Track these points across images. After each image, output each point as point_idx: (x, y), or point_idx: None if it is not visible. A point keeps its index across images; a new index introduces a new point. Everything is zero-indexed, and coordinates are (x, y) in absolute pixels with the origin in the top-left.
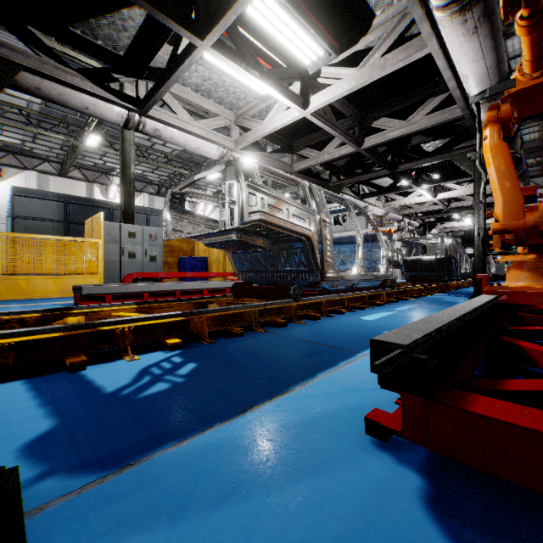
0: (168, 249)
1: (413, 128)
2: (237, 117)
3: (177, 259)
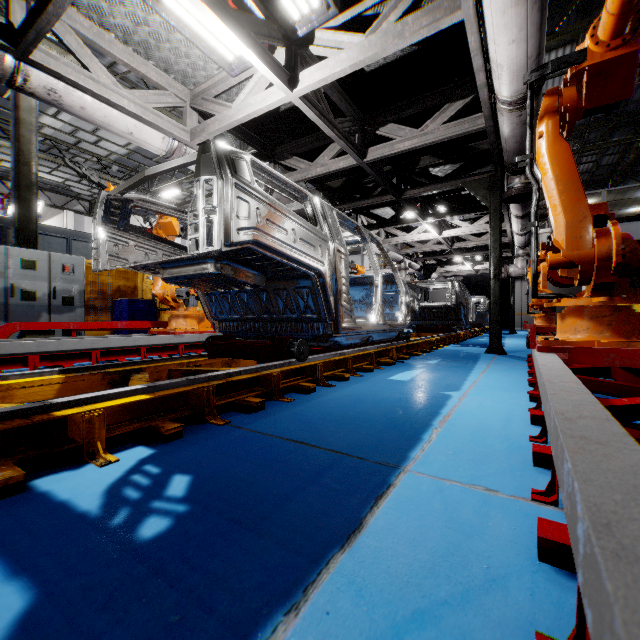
0: (95, 288)
1: (428, 139)
2: (193, 97)
3: (110, 302)
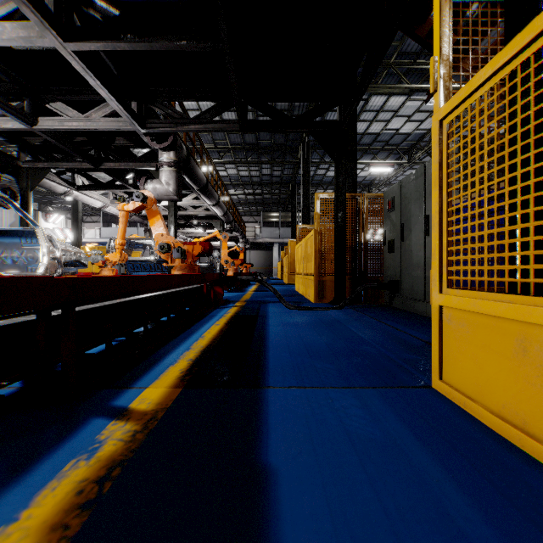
0: None
1: (199, 214)
2: None
3: None
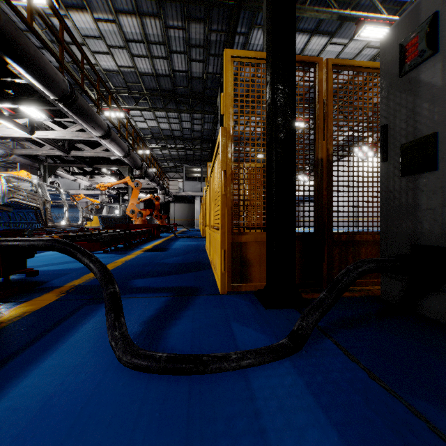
0: None
1: (97, 155)
2: None
3: None
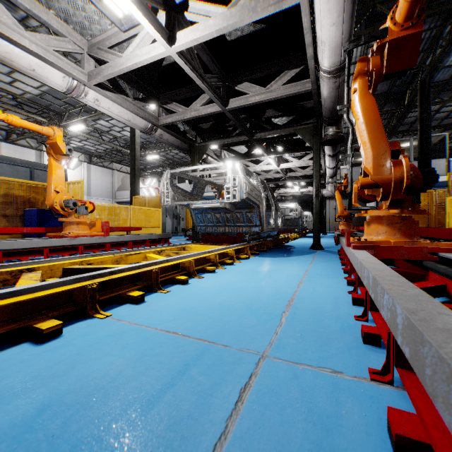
0: (7, 200)
1: (272, 95)
2: (90, 46)
3: (22, 211)
